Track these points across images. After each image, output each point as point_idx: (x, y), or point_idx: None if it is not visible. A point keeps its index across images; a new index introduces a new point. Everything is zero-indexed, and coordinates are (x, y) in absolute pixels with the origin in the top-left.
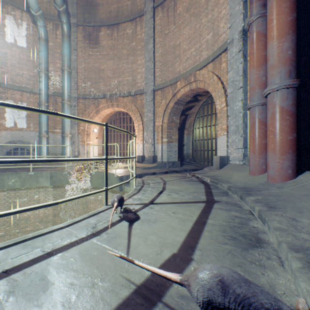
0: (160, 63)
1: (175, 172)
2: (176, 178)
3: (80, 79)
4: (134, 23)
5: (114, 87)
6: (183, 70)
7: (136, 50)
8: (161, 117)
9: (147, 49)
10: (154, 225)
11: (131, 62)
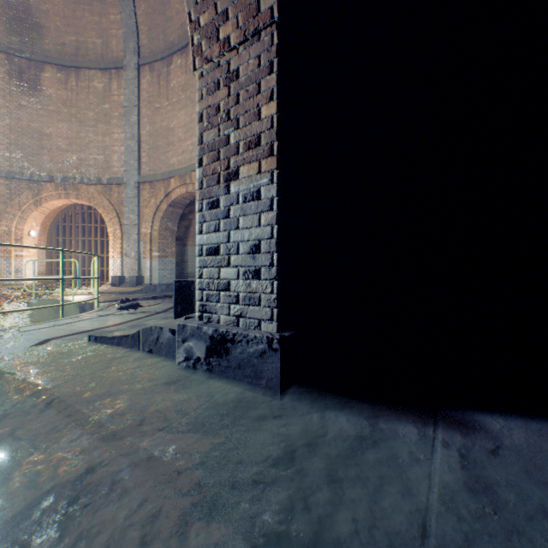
0: (149, 145)
1: (169, 297)
2: (154, 301)
3: (1, 144)
4: (108, 76)
5: (71, 166)
6: (179, 165)
7: (111, 117)
8: (150, 222)
9: (129, 121)
10: (103, 321)
11: (103, 133)
